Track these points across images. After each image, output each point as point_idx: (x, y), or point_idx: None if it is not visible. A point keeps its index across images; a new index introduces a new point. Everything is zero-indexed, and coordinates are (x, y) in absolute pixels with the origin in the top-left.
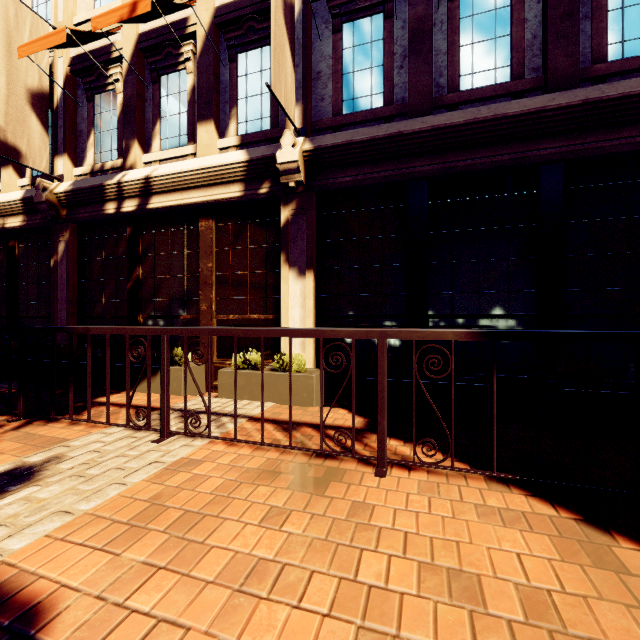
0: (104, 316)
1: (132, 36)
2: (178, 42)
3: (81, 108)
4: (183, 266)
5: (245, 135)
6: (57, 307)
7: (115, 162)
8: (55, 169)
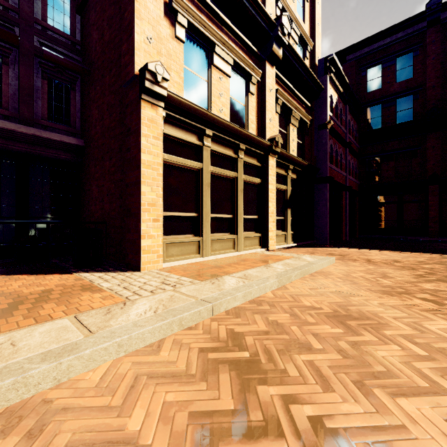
0: None
1: None
2: None
3: None
4: None
5: None
6: None
7: None
8: None
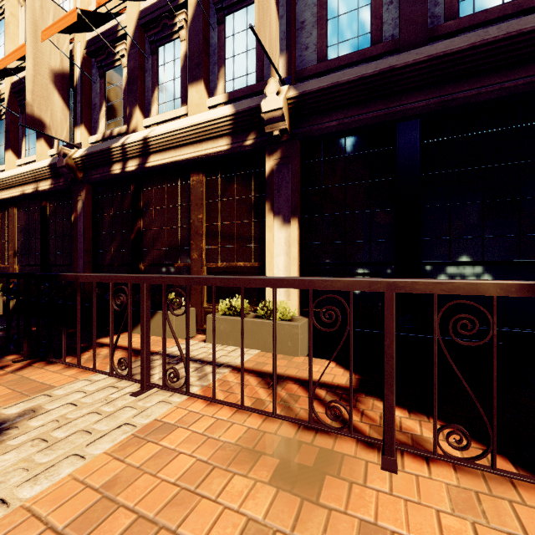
0: (113, 264)
1: (134, 14)
2: (173, 14)
3: (95, 85)
4: (177, 218)
5: (232, 92)
6: (76, 256)
7: (121, 128)
8: (75, 138)
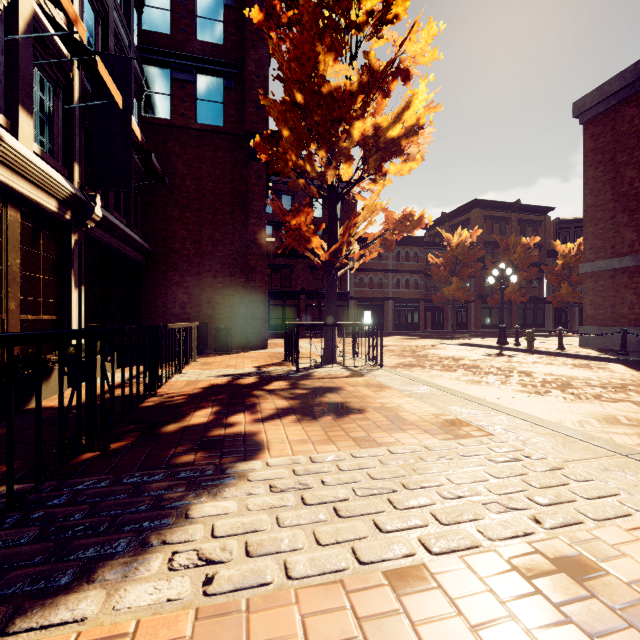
0: None
1: None
2: None
3: None
4: None
5: (44, 151)
6: None
7: None
8: None
